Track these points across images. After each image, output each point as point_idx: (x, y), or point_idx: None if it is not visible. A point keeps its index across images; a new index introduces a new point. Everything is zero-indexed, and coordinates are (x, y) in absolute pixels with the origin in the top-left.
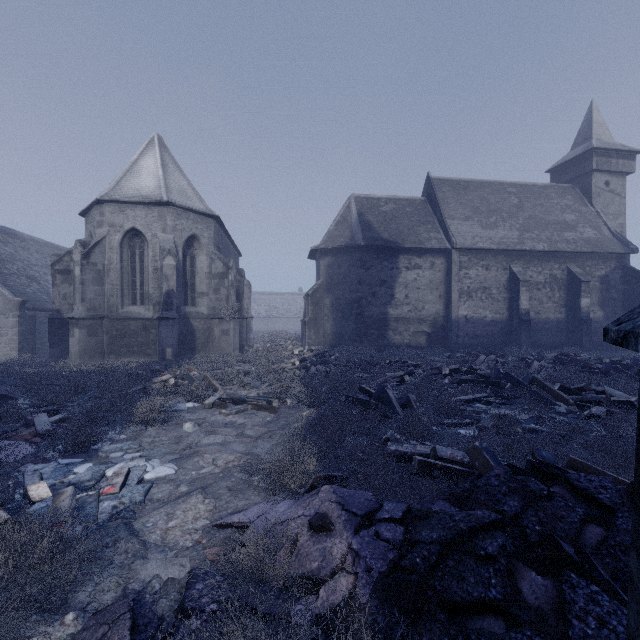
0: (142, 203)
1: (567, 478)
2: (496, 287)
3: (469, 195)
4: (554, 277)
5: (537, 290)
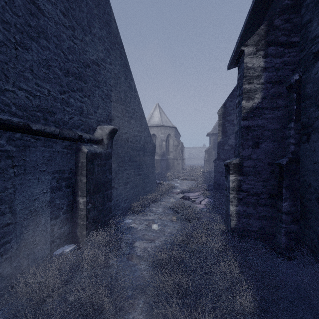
0: (156, 126)
1: None
2: None
3: None
4: None
5: None
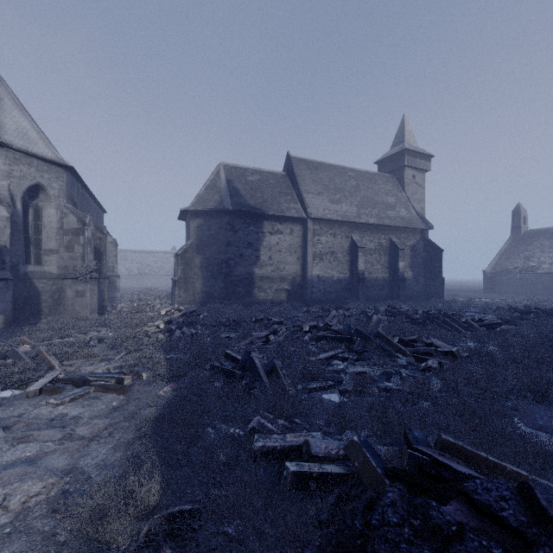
0: None
1: (465, 490)
2: (341, 252)
3: (320, 174)
4: (381, 245)
5: (370, 255)
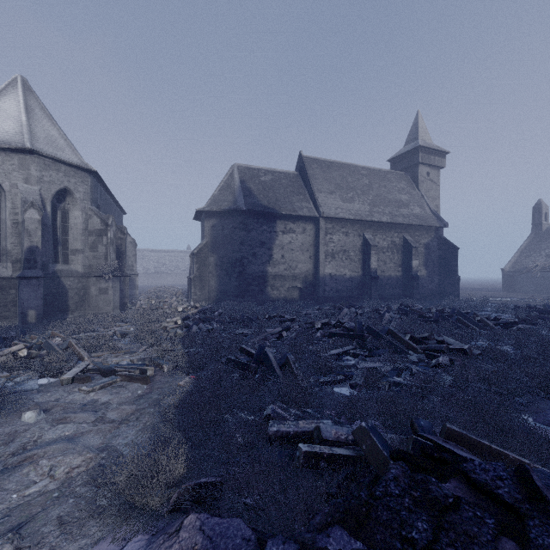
0: None
1: (463, 470)
2: (353, 250)
3: (332, 173)
4: (394, 243)
5: (382, 253)
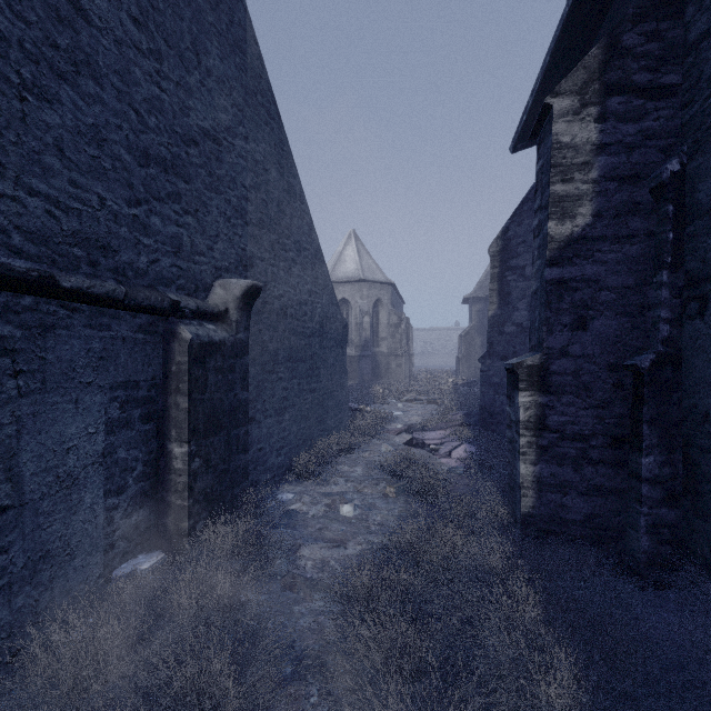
0: (349, 282)
1: None
2: None
3: None
4: None
5: None
